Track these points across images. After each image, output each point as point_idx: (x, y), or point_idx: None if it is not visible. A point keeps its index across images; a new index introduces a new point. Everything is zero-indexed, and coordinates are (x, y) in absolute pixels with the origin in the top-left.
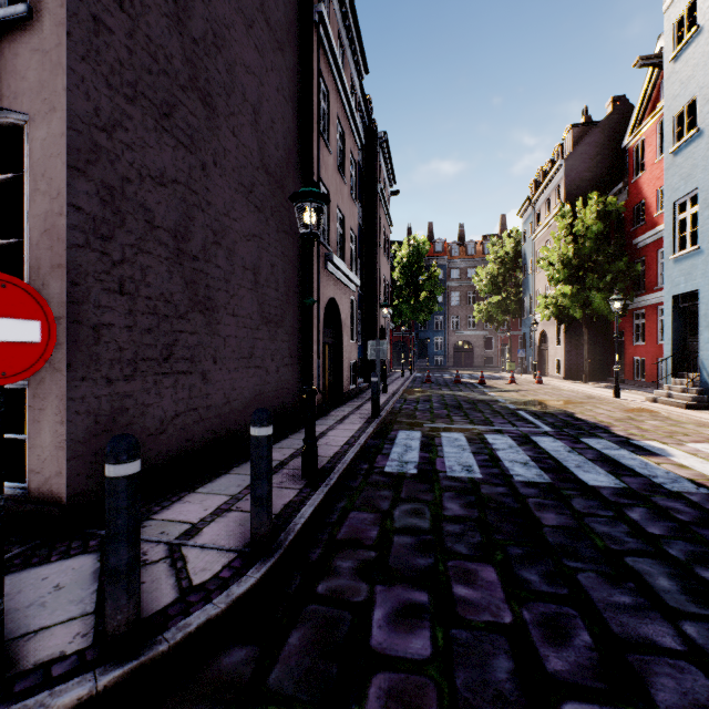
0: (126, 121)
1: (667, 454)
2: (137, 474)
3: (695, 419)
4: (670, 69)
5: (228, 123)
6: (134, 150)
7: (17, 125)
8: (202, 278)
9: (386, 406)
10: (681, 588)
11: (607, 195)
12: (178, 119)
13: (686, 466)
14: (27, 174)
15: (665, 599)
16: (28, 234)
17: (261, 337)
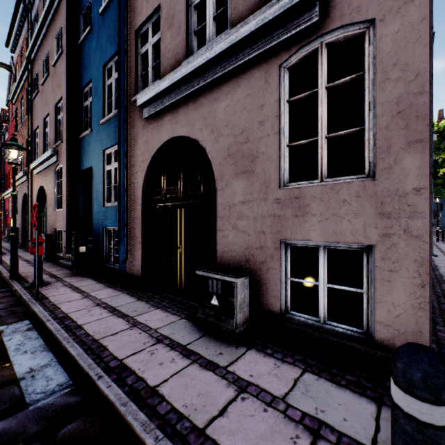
0: None
1: None
2: None
3: None
4: None
5: None
6: None
7: (349, 37)
8: None
9: None
10: None
11: None
12: None
13: None
14: (367, 71)
15: None
16: (369, 121)
17: None
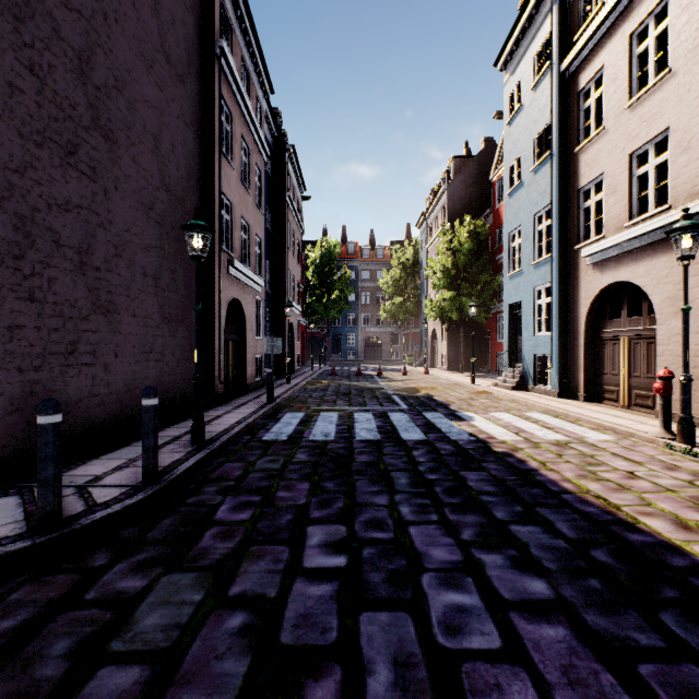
0: (36, 162)
1: (471, 420)
2: (60, 423)
3: (511, 397)
4: (507, 130)
5: (129, 152)
6: (43, 184)
7: None
8: (104, 286)
9: (284, 394)
10: (410, 482)
11: (477, 219)
12: (82, 154)
13: (475, 426)
14: None
15: (396, 487)
16: None
17: (162, 334)
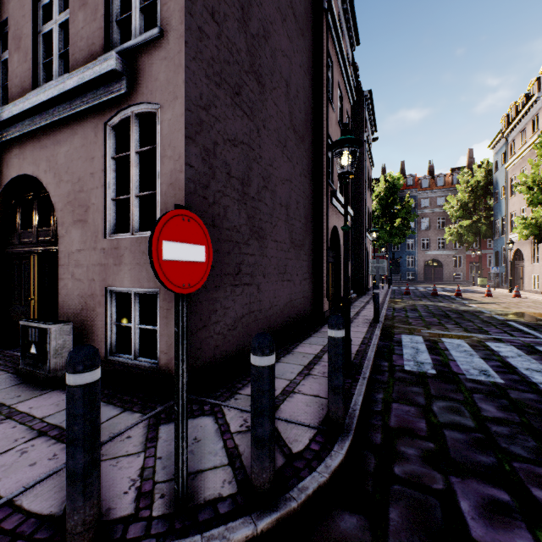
0: (216, 101)
1: None
2: (273, 365)
3: None
4: None
5: (271, 95)
6: (220, 121)
7: (151, 113)
8: (256, 214)
9: (380, 313)
10: None
11: None
12: (244, 96)
13: None
14: (158, 146)
15: None
16: (158, 187)
17: (291, 257)
